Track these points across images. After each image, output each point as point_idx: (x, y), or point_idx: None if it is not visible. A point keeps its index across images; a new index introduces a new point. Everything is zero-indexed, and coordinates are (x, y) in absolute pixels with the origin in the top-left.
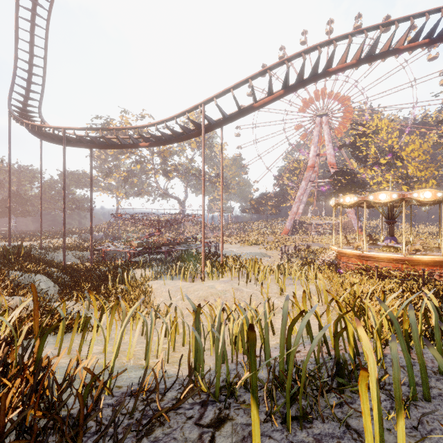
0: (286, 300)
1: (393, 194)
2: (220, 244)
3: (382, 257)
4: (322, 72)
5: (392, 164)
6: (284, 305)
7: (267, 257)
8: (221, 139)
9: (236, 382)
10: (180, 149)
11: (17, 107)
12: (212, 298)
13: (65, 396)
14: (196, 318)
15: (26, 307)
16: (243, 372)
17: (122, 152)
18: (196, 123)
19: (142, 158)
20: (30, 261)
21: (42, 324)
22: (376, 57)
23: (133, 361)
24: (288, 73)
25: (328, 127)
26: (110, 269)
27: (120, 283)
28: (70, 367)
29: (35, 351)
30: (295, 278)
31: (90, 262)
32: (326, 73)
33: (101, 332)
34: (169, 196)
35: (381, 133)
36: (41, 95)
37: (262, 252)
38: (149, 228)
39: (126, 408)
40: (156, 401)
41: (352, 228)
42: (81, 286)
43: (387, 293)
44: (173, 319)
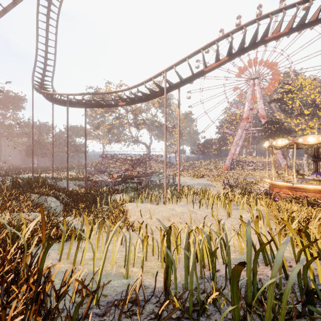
0: (249, 227)
1: (320, 137)
2: (176, 177)
3: (310, 188)
4: (260, 40)
5: (314, 114)
6: (248, 231)
7: (213, 187)
8: (179, 97)
9: (207, 301)
10: (146, 108)
11: (38, 82)
12: (173, 218)
13: (61, 302)
14: (167, 238)
15: (40, 220)
16: (208, 288)
17: (107, 111)
18: (160, 86)
19: (120, 115)
20: (45, 187)
21: (47, 237)
22: (305, 26)
23: (116, 269)
24: (232, 43)
25: (259, 87)
26: (98, 194)
27: (105, 204)
28: (66, 276)
29: (39, 261)
30: (237, 204)
31: (85, 189)
32: (263, 41)
33: (92, 241)
34: (139, 142)
35: (305, 89)
36: (53, 73)
37: (208, 183)
38: (125, 164)
39: (111, 319)
40: (136, 313)
41: (279, 165)
42: (78, 206)
43: (320, 219)
44: (144, 233)
